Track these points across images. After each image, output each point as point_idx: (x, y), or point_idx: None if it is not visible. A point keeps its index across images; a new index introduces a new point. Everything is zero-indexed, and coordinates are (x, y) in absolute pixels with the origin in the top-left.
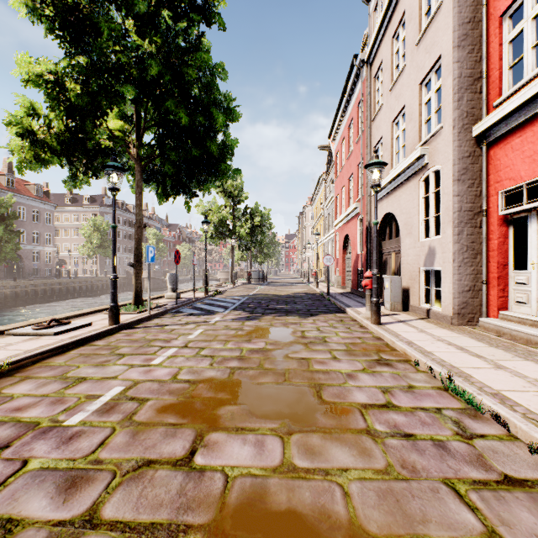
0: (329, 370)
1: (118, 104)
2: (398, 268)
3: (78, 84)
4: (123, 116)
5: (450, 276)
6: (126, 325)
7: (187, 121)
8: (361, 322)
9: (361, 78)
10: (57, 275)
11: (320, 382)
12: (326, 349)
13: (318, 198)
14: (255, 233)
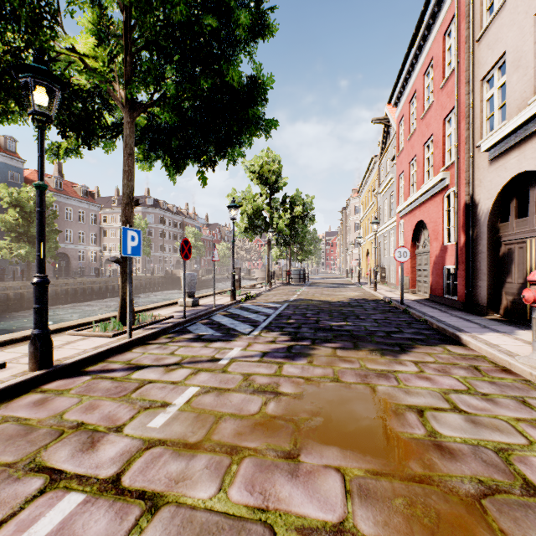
0: None
1: None
2: None
3: None
4: (101, 37)
5: None
6: (68, 367)
7: (184, 15)
8: None
9: None
10: (97, 273)
11: None
12: None
13: (367, 186)
14: (296, 225)
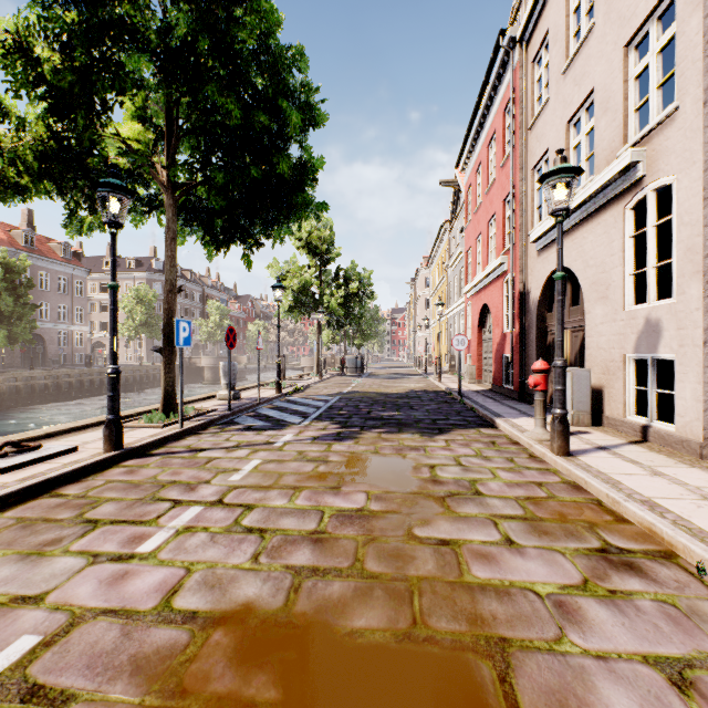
0: (509, 584)
1: (124, 87)
2: (577, 355)
3: (57, 52)
4: (145, 118)
5: (698, 370)
6: (135, 451)
7: (239, 118)
8: (530, 447)
9: (512, 66)
10: (87, 362)
11: (499, 631)
12: (485, 514)
13: (438, 257)
14: (351, 304)
